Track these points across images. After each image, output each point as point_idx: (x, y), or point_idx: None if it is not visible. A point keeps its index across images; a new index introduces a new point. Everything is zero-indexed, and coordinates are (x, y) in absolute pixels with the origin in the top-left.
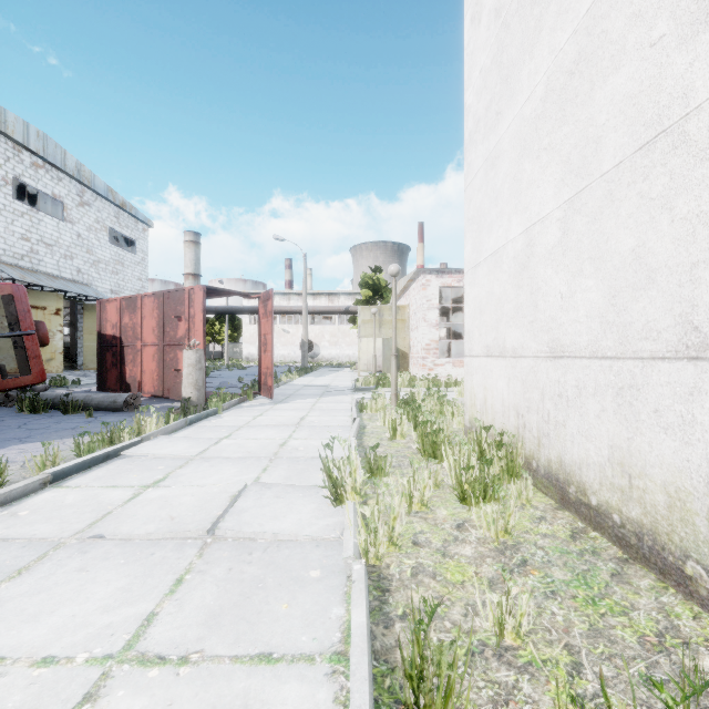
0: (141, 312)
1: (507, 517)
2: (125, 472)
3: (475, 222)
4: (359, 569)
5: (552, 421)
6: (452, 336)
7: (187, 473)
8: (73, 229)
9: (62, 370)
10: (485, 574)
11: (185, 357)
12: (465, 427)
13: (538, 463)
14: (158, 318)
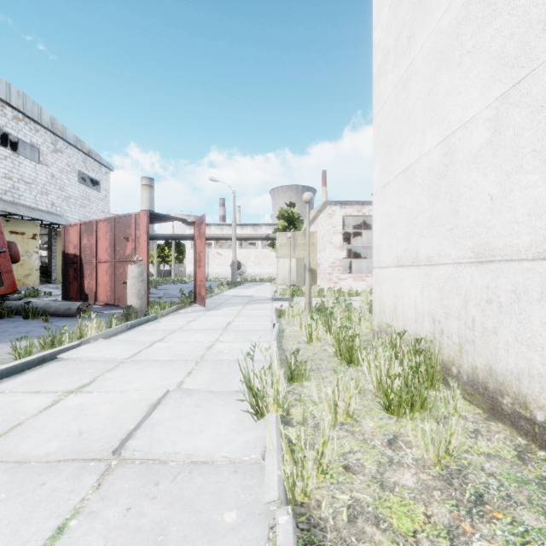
0: (96, 235)
1: (449, 437)
2: (55, 376)
3: (384, 145)
4: (285, 525)
5: (478, 328)
6: (351, 257)
7: (114, 377)
8: (48, 171)
9: (38, 283)
10: (439, 518)
11: (129, 270)
12: (374, 331)
13: (460, 369)
14: (111, 239)
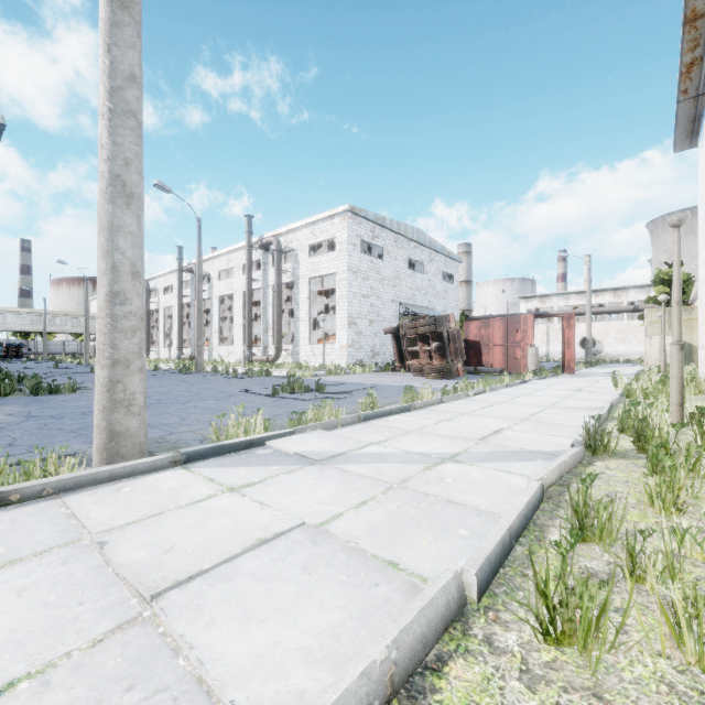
0: (492, 328)
1: None
2: (536, 385)
3: (699, 285)
4: (621, 390)
5: None
6: None
7: (558, 386)
8: (427, 277)
9: None
10: None
11: (529, 351)
12: None
13: None
14: (503, 331)
